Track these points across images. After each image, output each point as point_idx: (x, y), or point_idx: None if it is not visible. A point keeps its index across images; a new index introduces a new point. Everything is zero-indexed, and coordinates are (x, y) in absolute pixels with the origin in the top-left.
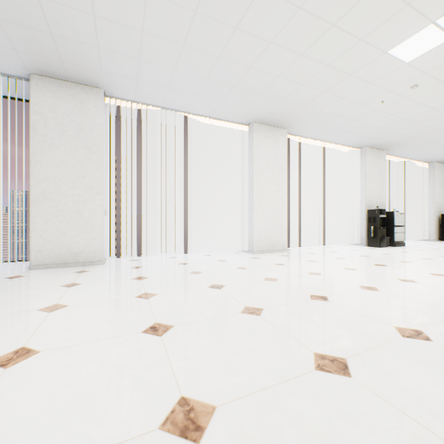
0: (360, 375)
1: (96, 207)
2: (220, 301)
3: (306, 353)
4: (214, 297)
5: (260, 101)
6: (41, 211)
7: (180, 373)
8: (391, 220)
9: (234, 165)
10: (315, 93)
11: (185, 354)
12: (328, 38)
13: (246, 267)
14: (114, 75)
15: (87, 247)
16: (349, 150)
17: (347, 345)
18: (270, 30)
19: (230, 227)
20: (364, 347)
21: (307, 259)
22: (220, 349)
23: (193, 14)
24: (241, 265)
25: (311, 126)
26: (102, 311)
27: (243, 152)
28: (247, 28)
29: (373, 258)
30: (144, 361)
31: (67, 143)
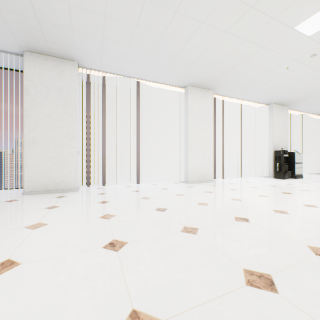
0: (286, 291)
1: (71, 148)
2: (164, 221)
3: (236, 269)
4: (159, 218)
5: (193, 69)
6: (32, 152)
7: (132, 286)
8: (292, 159)
9: (174, 118)
10: (235, 62)
11: (136, 268)
12: (247, 18)
13: (183, 194)
14: (85, 50)
15: (65, 178)
16: (260, 106)
17: (270, 262)
18: (203, 12)
19: (171, 164)
20: (285, 264)
21: (229, 188)
22: (165, 264)
23: (143, 0)
24: (179, 192)
25: (232, 88)
26: (73, 228)
27: (181, 108)
28: (184, 11)
29: (280, 187)
30: (103, 273)
31: (51, 101)
